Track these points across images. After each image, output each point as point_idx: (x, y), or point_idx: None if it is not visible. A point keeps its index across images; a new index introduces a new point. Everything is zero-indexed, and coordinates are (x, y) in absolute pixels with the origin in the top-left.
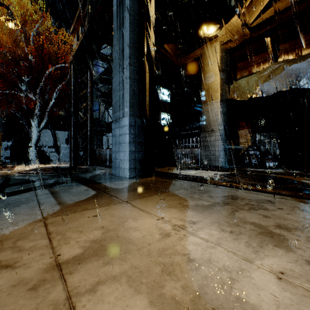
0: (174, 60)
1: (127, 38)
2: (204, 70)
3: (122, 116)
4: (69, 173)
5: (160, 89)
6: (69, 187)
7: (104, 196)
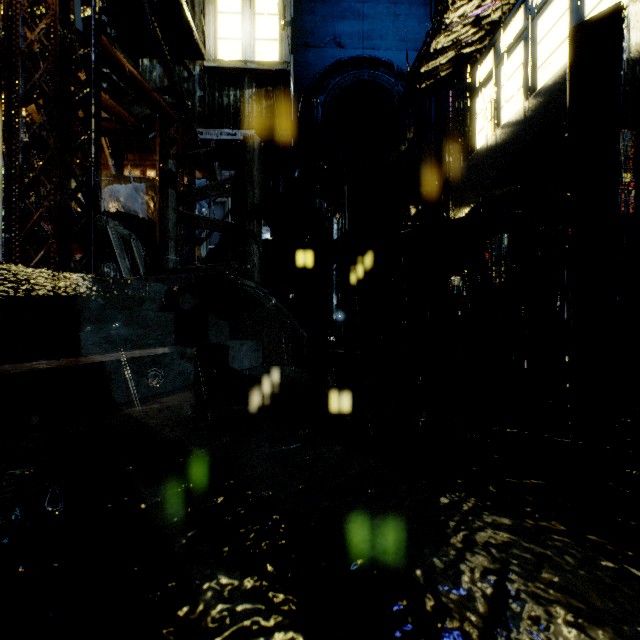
0: None
1: None
2: None
3: None
4: None
5: None
6: None
7: None
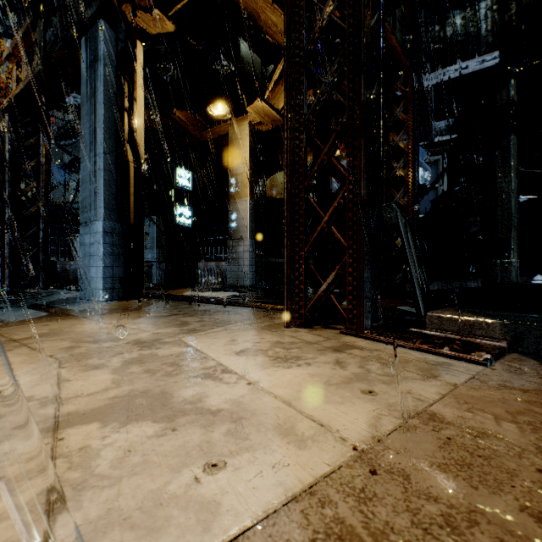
0: (193, 132)
1: (101, 118)
2: (231, 155)
3: (95, 218)
4: (3, 299)
5: (174, 169)
6: (10, 312)
7: (59, 315)
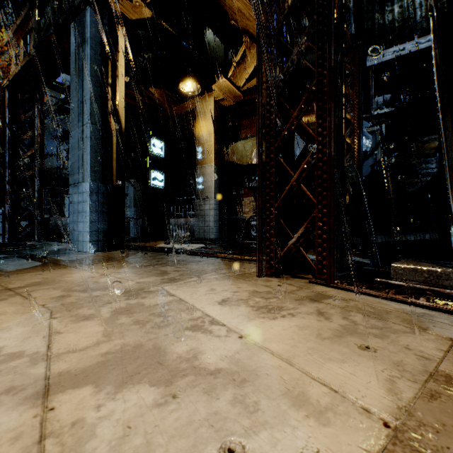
0: (165, 107)
1: (88, 92)
2: (198, 126)
3: (82, 180)
4: (3, 250)
5: (149, 139)
6: (8, 261)
7: (51, 265)
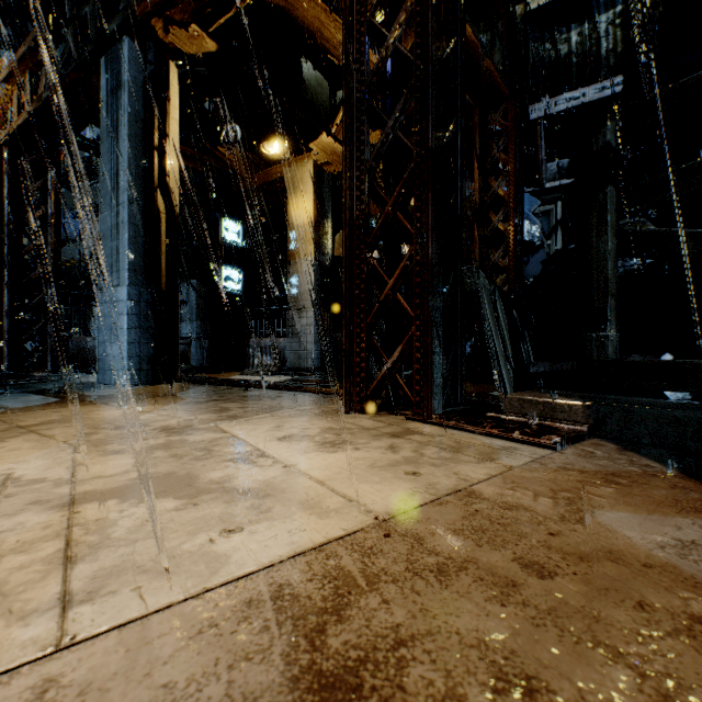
0: (242, 173)
1: (125, 159)
2: (291, 203)
3: (117, 283)
4: (3, 384)
5: (220, 220)
6: (13, 397)
7: (72, 401)
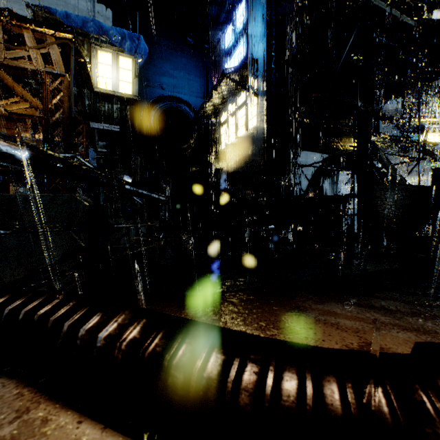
0: None
1: None
2: None
3: None
4: None
5: None
6: None
7: None
